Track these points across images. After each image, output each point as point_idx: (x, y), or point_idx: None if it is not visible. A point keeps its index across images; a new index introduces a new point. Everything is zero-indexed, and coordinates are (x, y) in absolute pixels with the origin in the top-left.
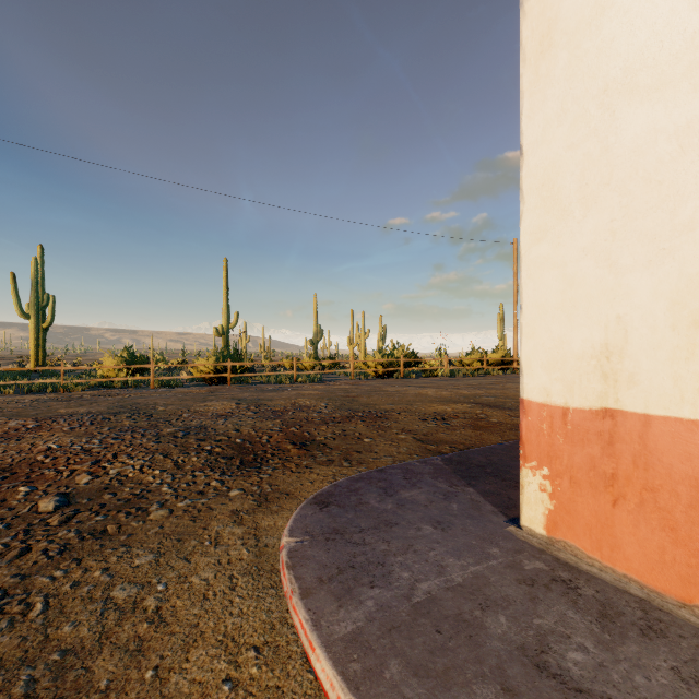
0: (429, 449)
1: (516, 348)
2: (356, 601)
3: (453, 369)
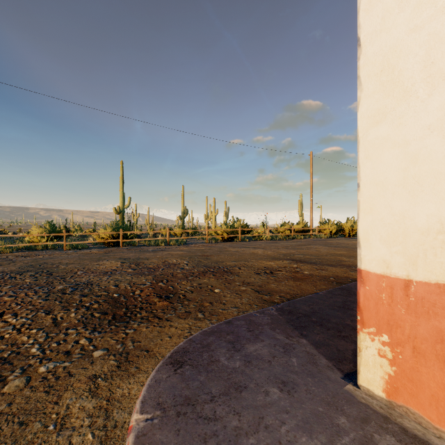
0: (265, 299)
1: (311, 222)
2: None
3: (272, 235)
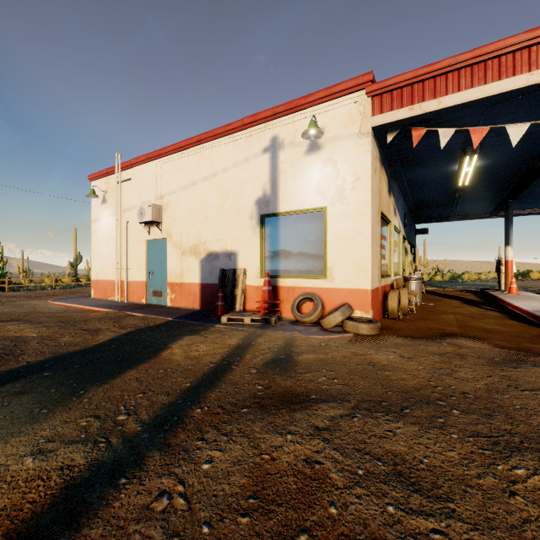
0: None
1: None
2: (59, 301)
3: None
